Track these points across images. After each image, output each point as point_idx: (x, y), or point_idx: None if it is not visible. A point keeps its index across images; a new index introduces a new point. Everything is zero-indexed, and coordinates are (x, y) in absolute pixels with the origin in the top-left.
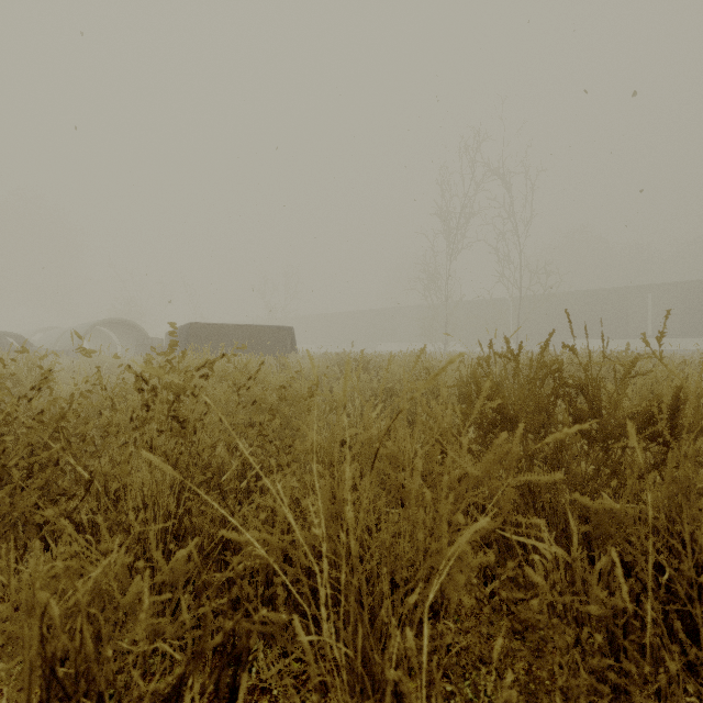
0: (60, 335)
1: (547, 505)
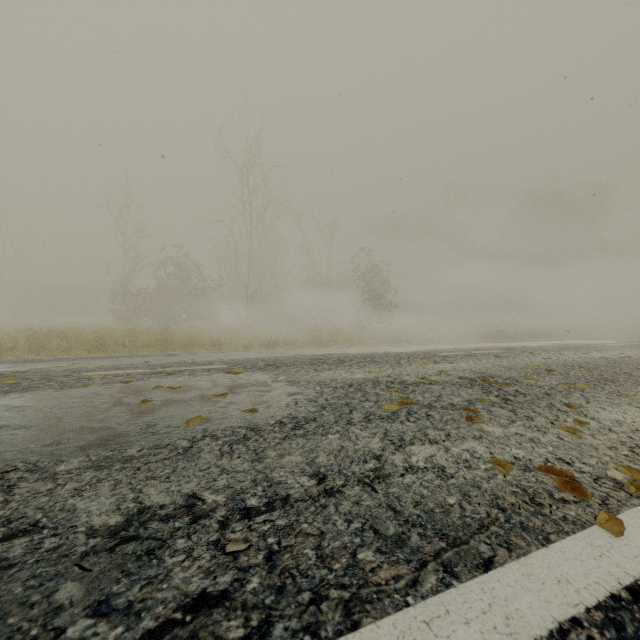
0: None
1: None
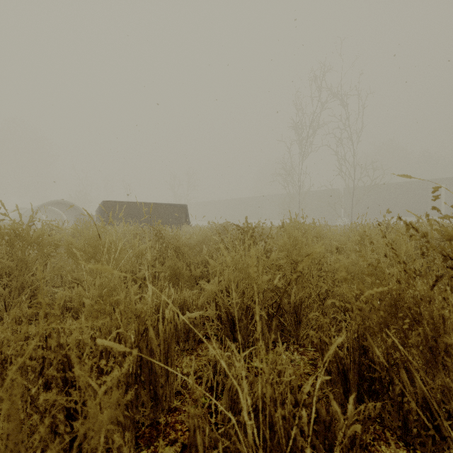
0: (23, 213)
1: None
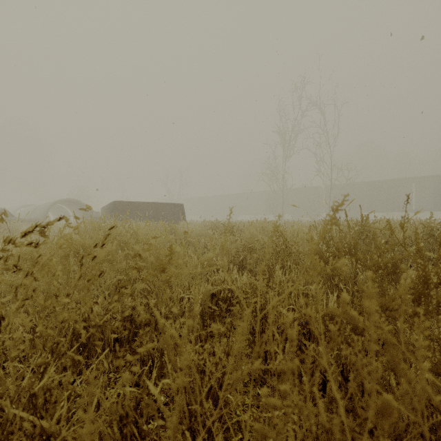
0: (34, 209)
1: (436, 385)
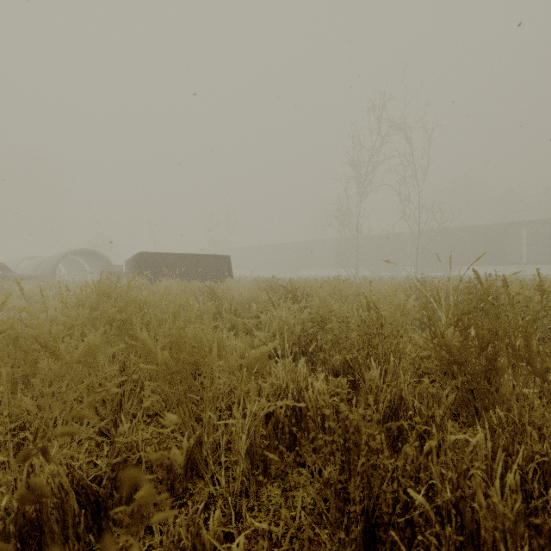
0: (40, 263)
1: None
